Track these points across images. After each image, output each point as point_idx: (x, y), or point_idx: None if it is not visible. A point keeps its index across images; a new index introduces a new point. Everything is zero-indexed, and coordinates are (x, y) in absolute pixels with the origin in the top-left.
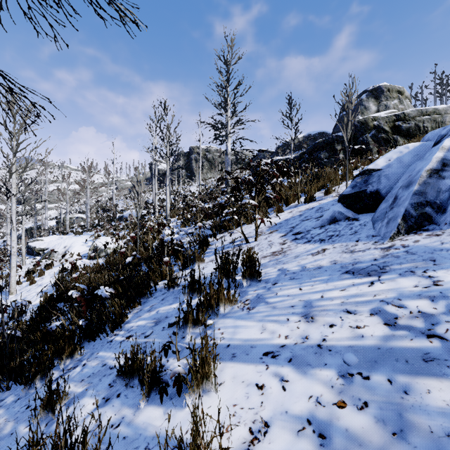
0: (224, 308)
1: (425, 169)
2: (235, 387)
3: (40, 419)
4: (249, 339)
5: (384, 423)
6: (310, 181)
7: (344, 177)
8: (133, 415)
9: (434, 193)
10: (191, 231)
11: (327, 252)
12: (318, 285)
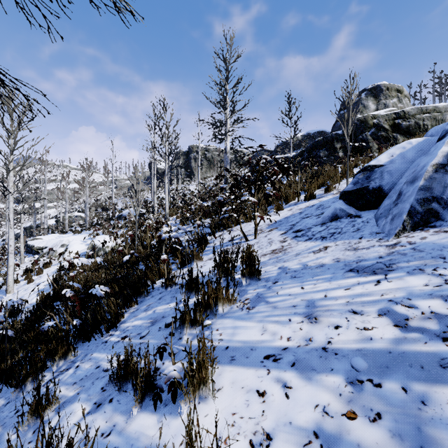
0: (223, 307)
1: (431, 163)
2: (234, 394)
3: (28, 425)
4: (249, 341)
5: (401, 438)
6: (310, 179)
7: (345, 175)
8: (125, 422)
9: (440, 188)
10: (190, 229)
11: (329, 249)
12: (321, 283)
